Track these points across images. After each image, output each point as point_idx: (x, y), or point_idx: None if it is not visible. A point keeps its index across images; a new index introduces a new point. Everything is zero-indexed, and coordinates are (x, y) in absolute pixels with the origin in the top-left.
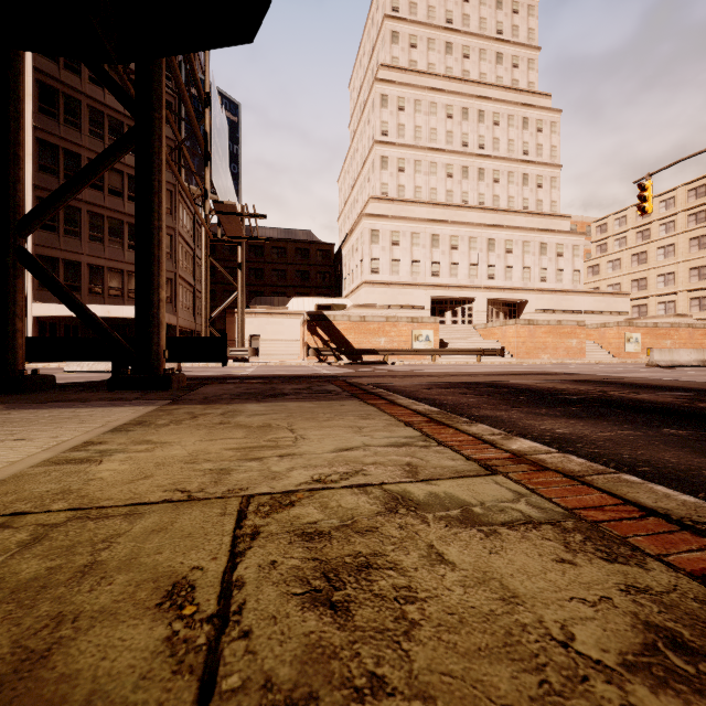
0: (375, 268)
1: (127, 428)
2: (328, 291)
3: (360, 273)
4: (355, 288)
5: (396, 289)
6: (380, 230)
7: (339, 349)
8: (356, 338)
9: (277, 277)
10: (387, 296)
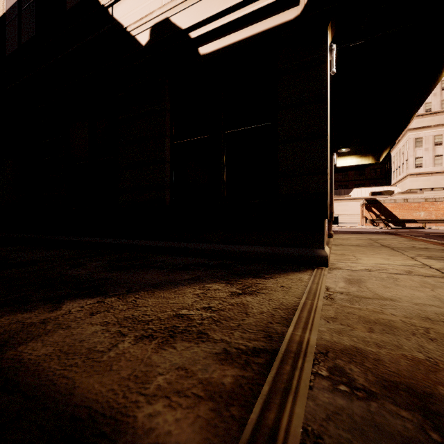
0: (418, 164)
1: (336, 235)
2: (379, 181)
3: (405, 168)
4: (401, 178)
5: (438, 176)
6: (422, 137)
7: (387, 219)
8: (400, 212)
9: (341, 176)
10: (430, 182)
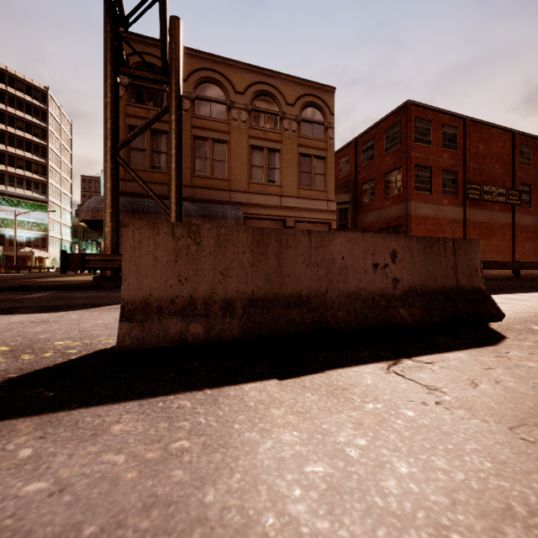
0: None
1: None
2: None
3: None
4: None
5: None
6: None
7: None
8: None
9: None
10: None
